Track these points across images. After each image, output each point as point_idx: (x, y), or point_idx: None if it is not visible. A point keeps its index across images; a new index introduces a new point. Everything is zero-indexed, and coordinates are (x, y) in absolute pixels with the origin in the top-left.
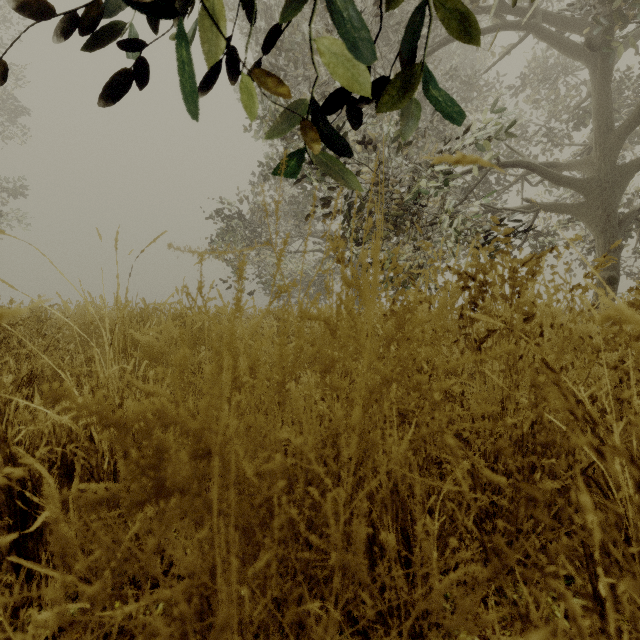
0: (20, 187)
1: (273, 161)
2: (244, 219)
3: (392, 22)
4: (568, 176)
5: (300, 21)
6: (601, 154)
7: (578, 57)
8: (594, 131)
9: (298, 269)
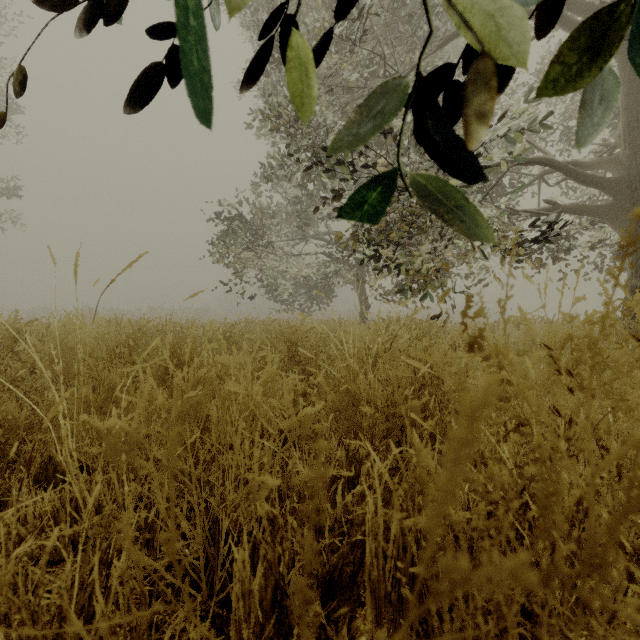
0: (14, 187)
1: (276, 160)
2: (245, 221)
3: (401, 14)
4: (595, 176)
5: (305, 12)
6: (631, 152)
7: None
8: (623, 127)
9: (302, 273)
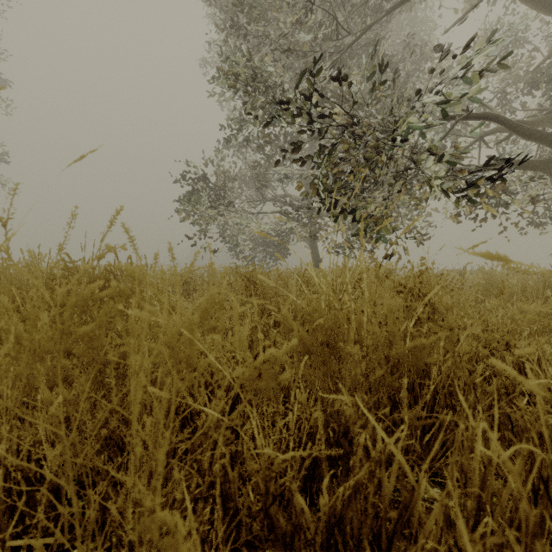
0: (2, 154)
1: (237, 123)
2: (209, 181)
3: None
4: (539, 131)
5: None
6: None
7: (548, 10)
8: None
9: (260, 229)
